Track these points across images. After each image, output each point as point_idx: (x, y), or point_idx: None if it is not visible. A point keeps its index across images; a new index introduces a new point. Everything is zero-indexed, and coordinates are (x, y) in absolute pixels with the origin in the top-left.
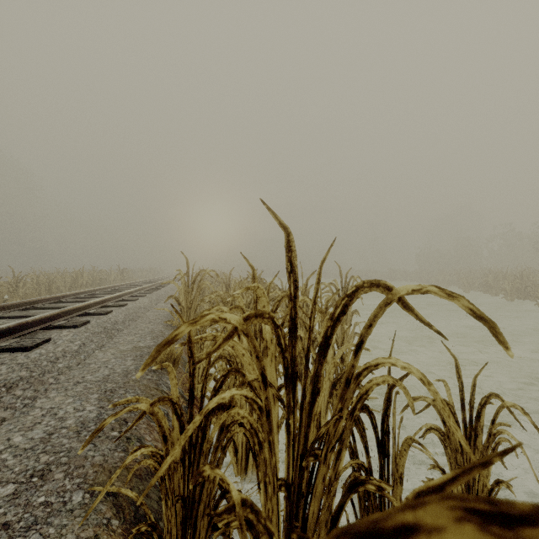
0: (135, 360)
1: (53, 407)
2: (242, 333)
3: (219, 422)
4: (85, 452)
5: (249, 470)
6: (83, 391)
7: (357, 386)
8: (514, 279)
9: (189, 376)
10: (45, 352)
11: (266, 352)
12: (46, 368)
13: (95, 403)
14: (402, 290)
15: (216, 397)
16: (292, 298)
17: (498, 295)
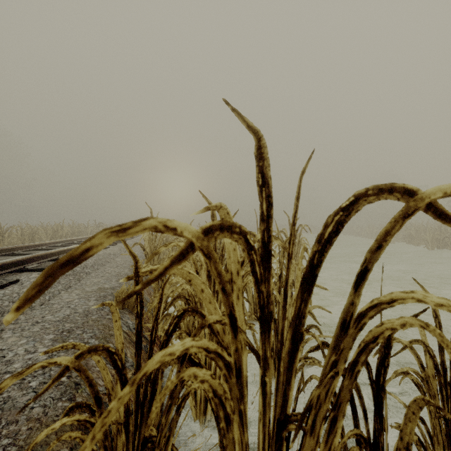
0: (97, 301)
1: (3, 348)
2: (202, 252)
3: (164, 393)
4: (23, 403)
5: (208, 412)
6: (40, 331)
7: (359, 332)
8: (434, 231)
9: (136, 318)
10: (9, 293)
11: (231, 287)
12: (7, 308)
13: (48, 344)
14: (435, 192)
15: (158, 354)
16: (264, 218)
17: (420, 245)
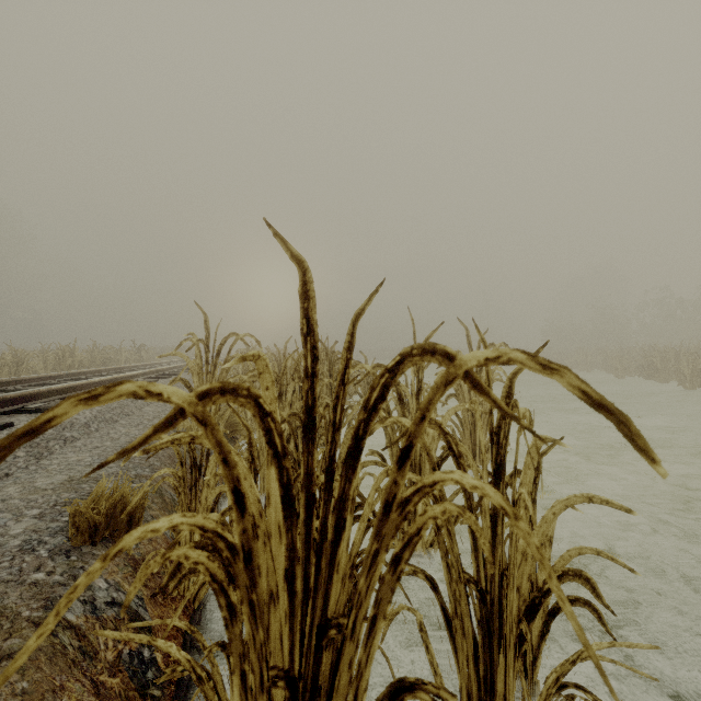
0: (40, 519)
1: None
2: None
3: None
4: None
5: None
6: None
7: None
8: (694, 358)
9: None
10: None
11: None
12: None
13: None
14: None
15: None
16: None
17: (668, 381)
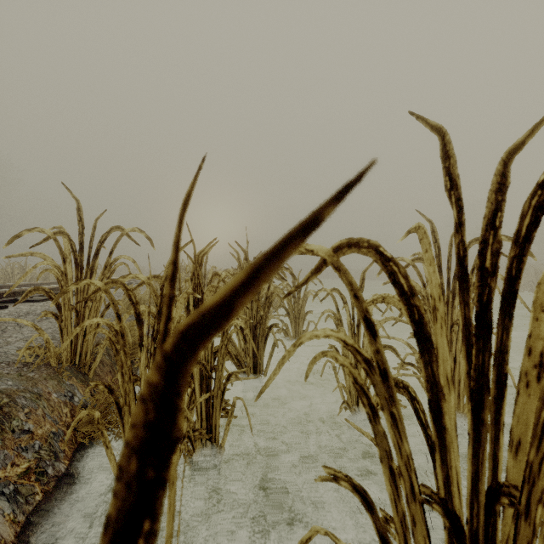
0: None
1: None
2: None
3: None
4: None
5: None
6: None
7: None
8: None
9: None
10: None
11: None
12: None
13: None
14: None
15: None
16: None
17: None
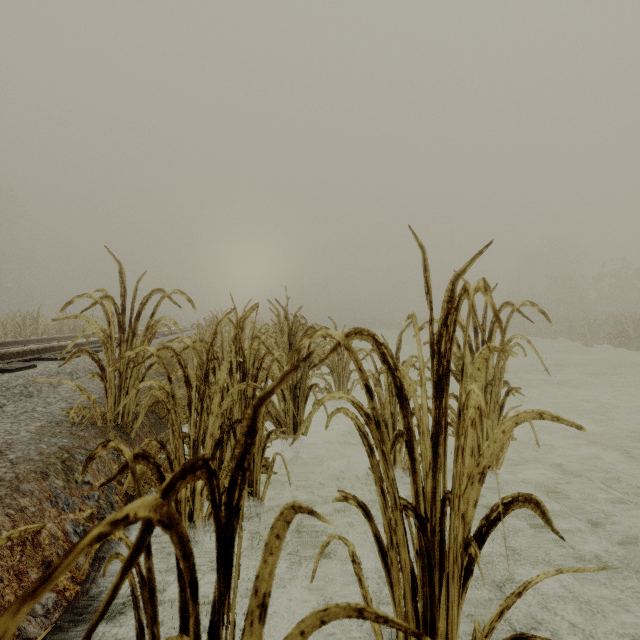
0: None
1: None
2: None
3: None
4: None
5: None
6: None
7: None
8: None
9: None
10: None
11: None
12: None
13: None
14: None
15: None
16: None
17: None
